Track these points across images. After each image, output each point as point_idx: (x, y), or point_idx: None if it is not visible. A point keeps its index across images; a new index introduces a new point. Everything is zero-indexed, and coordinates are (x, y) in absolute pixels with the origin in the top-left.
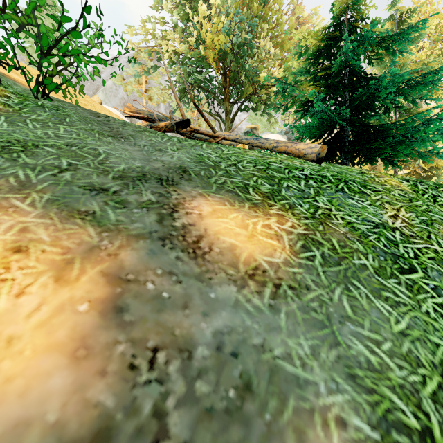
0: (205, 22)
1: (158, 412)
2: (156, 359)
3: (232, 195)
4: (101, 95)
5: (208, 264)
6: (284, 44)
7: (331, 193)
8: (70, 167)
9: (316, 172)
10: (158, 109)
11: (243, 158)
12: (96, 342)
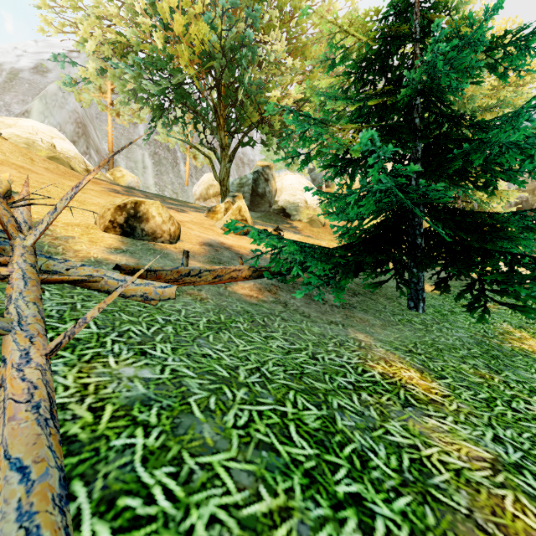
0: None
1: None
2: None
3: None
4: (38, 105)
5: None
6: (307, 51)
7: None
8: None
9: None
10: (135, 129)
11: None
12: None
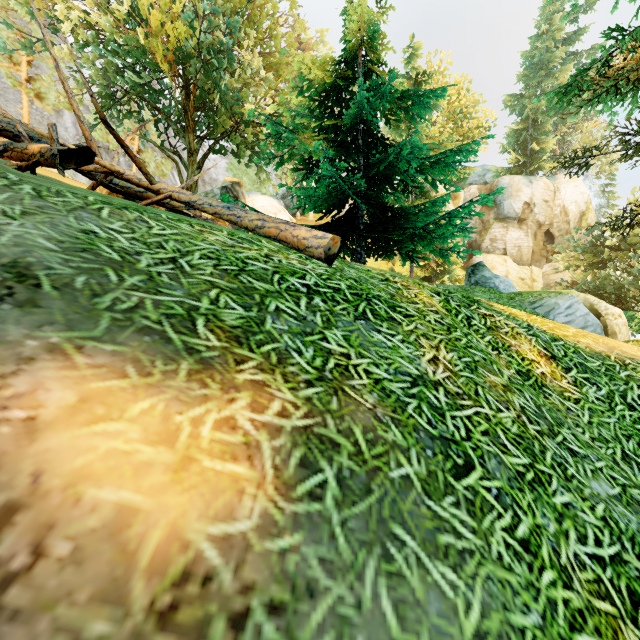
0: None
1: None
2: None
3: (150, 342)
4: None
5: (11, 628)
6: (280, 69)
7: (349, 322)
8: None
9: (325, 280)
10: (59, 119)
11: (193, 246)
12: None
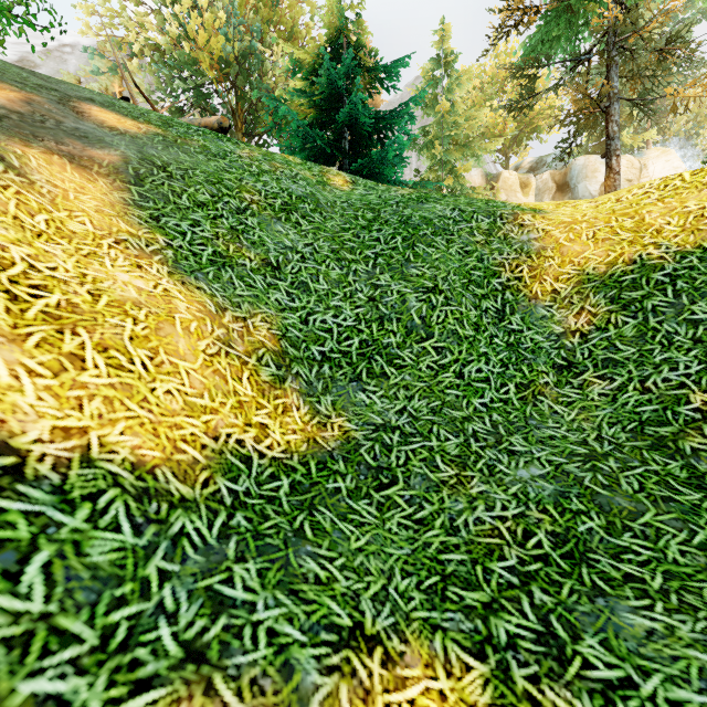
0: (193, 14)
1: (43, 122)
2: (45, 117)
3: (122, 114)
4: None
5: (85, 118)
6: None
7: (210, 138)
8: (1, 72)
9: (211, 131)
10: None
11: (153, 113)
12: (18, 103)
